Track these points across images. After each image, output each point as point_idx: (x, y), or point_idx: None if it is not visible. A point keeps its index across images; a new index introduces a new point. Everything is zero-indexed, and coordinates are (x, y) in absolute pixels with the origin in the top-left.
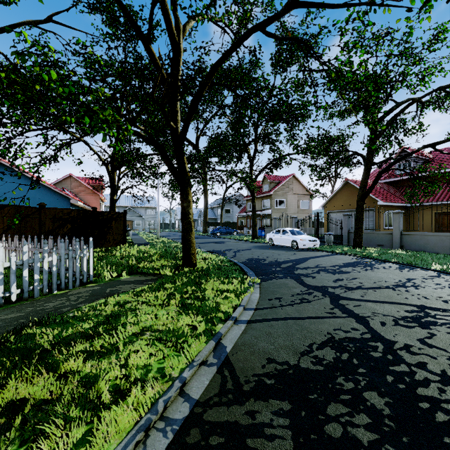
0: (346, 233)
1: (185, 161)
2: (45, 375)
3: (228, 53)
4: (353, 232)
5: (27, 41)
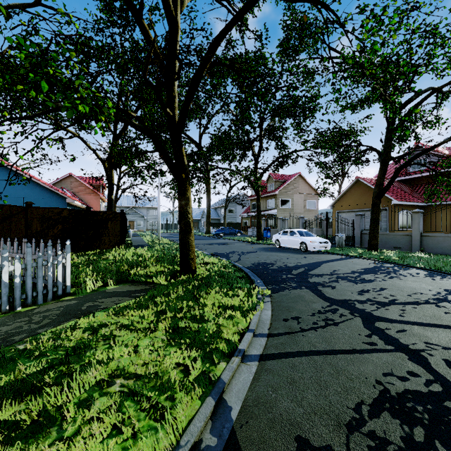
0: (359, 234)
1: (183, 153)
2: None
3: (233, 23)
4: (366, 233)
5: None
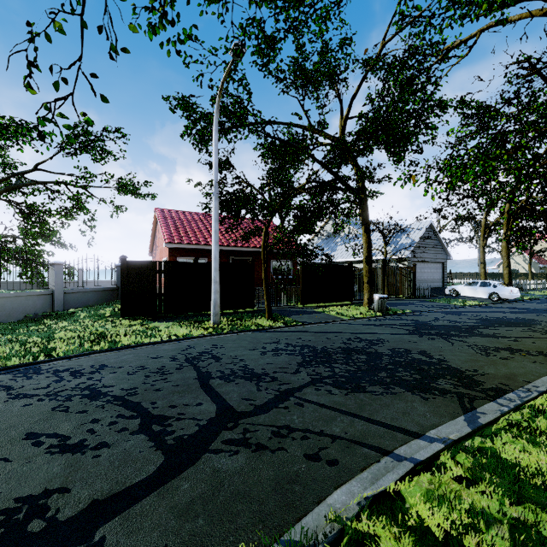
0: None
1: None
2: None
3: None
4: None
5: None
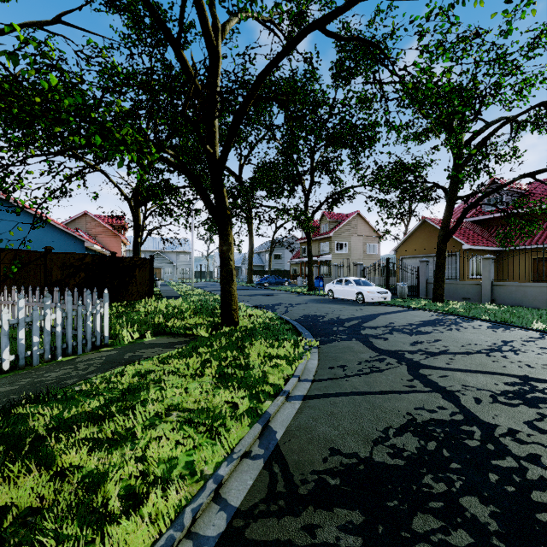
0: (424, 283)
1: (224, 194)
2: (35, 474)
3: (279, 58)
4: (432, 282)
5: (20, 38)
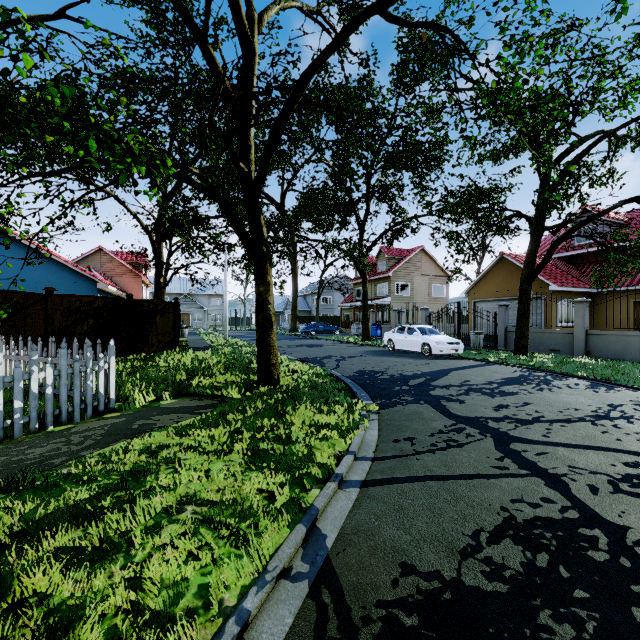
0: (503, 332)
1: (262, 222)
2: None
3: (328, 52)
4: (513, 330)
5: None
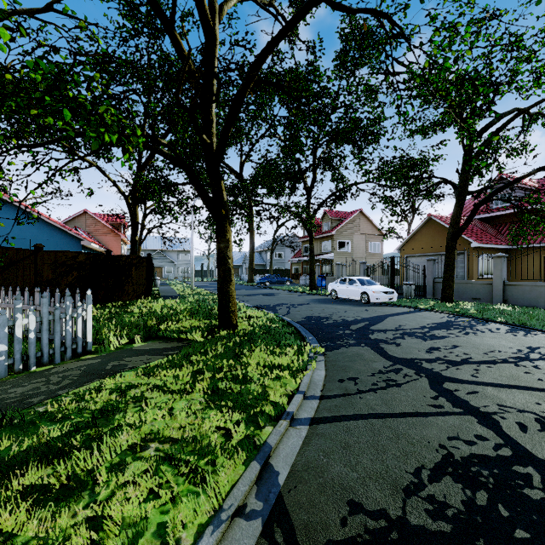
0: (431, 282)
1: (222, 187)
2: None
3: (280, 36)
4: (439, 282)
5: None
